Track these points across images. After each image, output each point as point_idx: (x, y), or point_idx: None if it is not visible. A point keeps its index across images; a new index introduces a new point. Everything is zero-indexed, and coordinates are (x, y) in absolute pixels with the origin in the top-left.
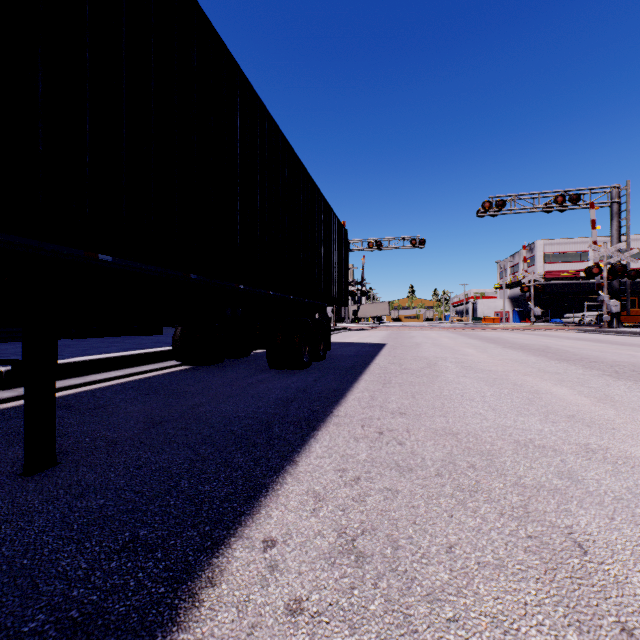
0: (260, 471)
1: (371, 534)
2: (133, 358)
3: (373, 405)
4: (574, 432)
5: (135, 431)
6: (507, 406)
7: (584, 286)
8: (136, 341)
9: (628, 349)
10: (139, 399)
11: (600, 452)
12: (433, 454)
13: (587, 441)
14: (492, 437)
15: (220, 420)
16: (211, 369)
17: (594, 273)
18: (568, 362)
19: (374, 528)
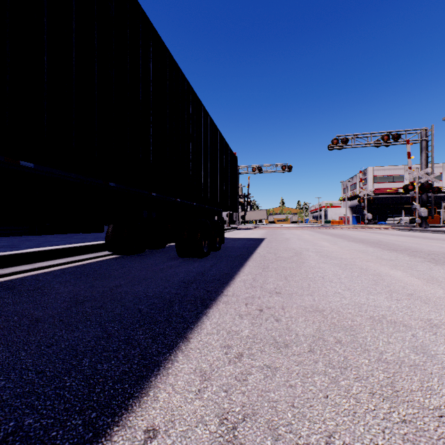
0: (156, 348)
1: (252, 420)
2: (75, 249)
3: (255, 286)
4: (416, 308)
5: (59, 310)
6: (359, 286)
7: (401, 199)
8: (82, 237)
9: (436, 242)
10: (72, 282)
11: (442, 327)
12: (305, 330)
13: (429, 316)
14: (351, 313)
15: (132, 299)
16: (134, 257)
17: (409, 189)
18: (397, 251)
19: (255, 412)
